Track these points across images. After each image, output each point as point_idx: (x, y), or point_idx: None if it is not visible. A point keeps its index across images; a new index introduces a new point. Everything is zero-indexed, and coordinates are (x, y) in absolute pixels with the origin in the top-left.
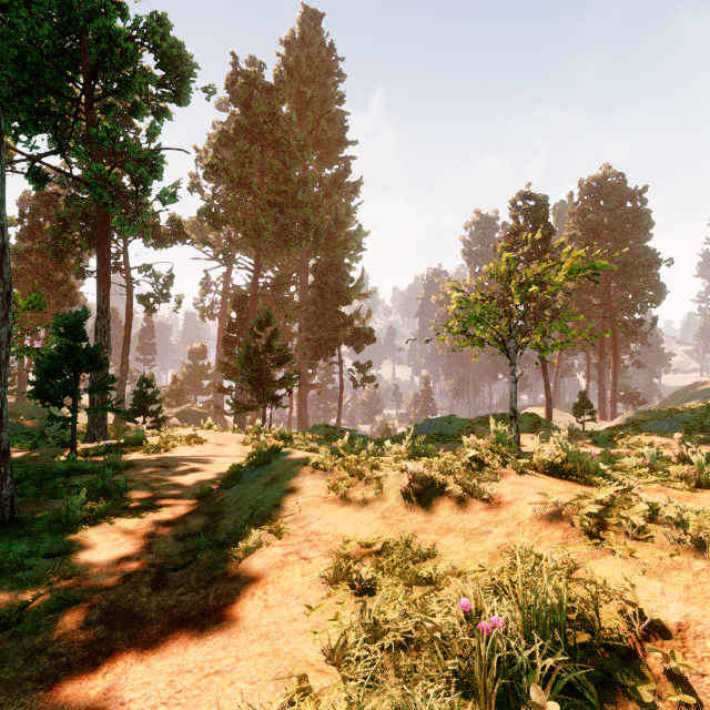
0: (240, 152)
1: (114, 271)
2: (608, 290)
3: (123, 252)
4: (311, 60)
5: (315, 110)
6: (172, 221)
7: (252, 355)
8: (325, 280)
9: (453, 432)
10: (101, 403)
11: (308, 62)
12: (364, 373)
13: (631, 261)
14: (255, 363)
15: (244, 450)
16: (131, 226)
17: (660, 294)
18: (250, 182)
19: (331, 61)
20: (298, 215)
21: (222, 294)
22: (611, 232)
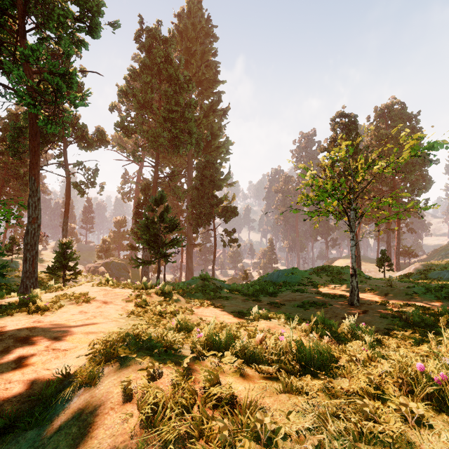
0: (144, 83)
1: (58, 166)
2: (394, 180)
3: (63, 153)
4: (194, 26)
5: (197, 60)
6: (97, 131)
7: (149, 224)
8: (204, 173)
9: (296, 280)
10: (32, 260)
11: (193, 28)
12: (230, 236)
13: (409, 161)
14: (152, 230)
15: (125, 309)
16: (53, 126)
17: (429, 183)
18: (151, 104)
19: (208, 27)
20: (185, 128)
21: (135, 183)
22: (396, 142)
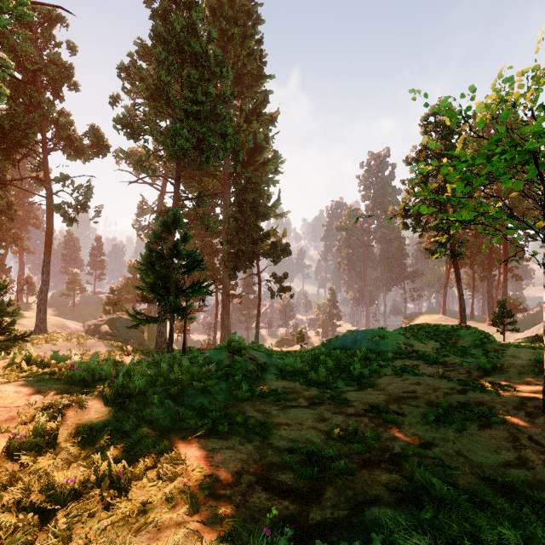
0: (157, 61)
1: (38, 183)
2: None
3: (43, 163)
4: (232, 2)
5: (236, 47)
6: (90, 131)
7: (154, 259)
8: (244, 197)
9: (387, 349)
10: None
11: (230, 4)
12: (280, 283)
13: None
14: (157, 268)
15: None
16: None
17: None
18: (167, 93)
19: (250, 6)
20: (217, 128)
21: (152, 213)
22: None
